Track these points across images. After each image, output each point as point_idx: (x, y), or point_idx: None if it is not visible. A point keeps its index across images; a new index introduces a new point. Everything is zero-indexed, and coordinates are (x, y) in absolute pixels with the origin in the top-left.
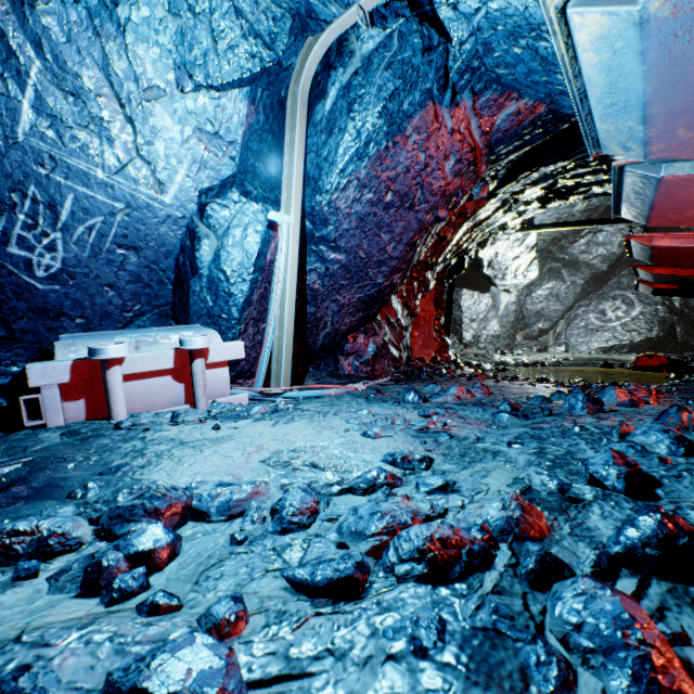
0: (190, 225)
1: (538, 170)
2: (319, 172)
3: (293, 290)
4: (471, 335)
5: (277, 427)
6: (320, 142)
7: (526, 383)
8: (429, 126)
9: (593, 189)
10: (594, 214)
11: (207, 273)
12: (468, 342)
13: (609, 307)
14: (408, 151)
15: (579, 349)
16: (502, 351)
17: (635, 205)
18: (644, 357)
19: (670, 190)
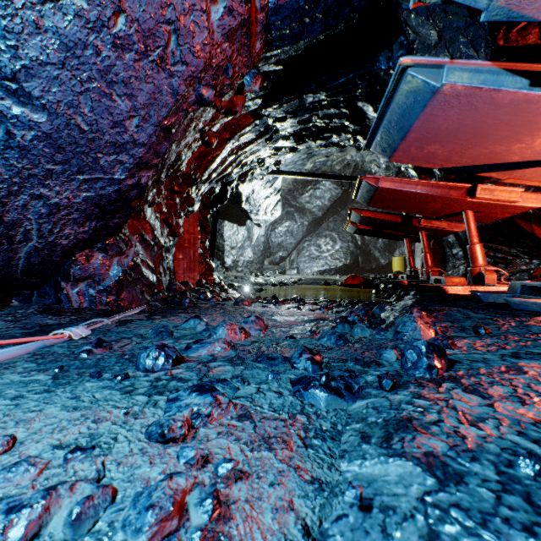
0: None
1: (300, 97)
2: None
3: None
4: (231, 260)
5: None
6: None
7: (291, 306)
8: None
9: (333, 137)
10: None
11: None
12: (230, 266)
13: (323, 242)
14: None
15: (306, 272)
16: (256, 274)
17: (392, 133)
18: (351, 277)
19: (435, 111)
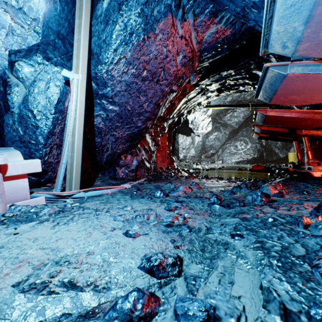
0: (2, 75)
1: (219, 73)
2: (100, 50)
3: (81, 125)
4: (182, 156)
5: (55, 230)
6: (100, 29)
7: (214, 180)
8: (169, 30)
9: (240, 87)
10: (233, 103)
11: (18, 111)
12: (181, 159)
13: (239, 144)
14: (156, 44)
15: (227, 162)
16: (197, 163)
17: (267, 92)
18: (255, 166)
19: (288, 83)
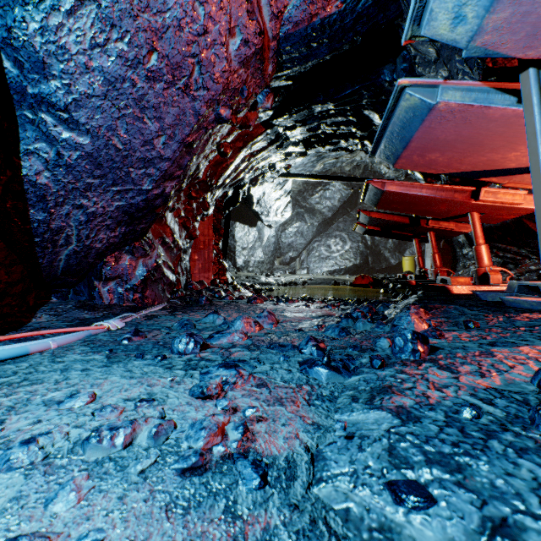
0: None
1: (309, 107)
2: None
3: None
4: (242, 261)
5: None
6: None
7: (300, 304)
8: None
9: (341, 142)
10: None
11: None
12: (241, 266)
13: (333, 243)
14: None
15: (316, 272)
16: (267, 274)
17: (394, 142)
18: (360, 277)
19: (433, 124)
